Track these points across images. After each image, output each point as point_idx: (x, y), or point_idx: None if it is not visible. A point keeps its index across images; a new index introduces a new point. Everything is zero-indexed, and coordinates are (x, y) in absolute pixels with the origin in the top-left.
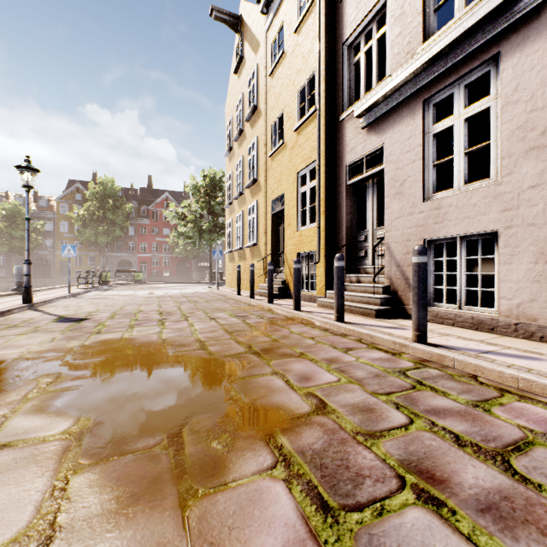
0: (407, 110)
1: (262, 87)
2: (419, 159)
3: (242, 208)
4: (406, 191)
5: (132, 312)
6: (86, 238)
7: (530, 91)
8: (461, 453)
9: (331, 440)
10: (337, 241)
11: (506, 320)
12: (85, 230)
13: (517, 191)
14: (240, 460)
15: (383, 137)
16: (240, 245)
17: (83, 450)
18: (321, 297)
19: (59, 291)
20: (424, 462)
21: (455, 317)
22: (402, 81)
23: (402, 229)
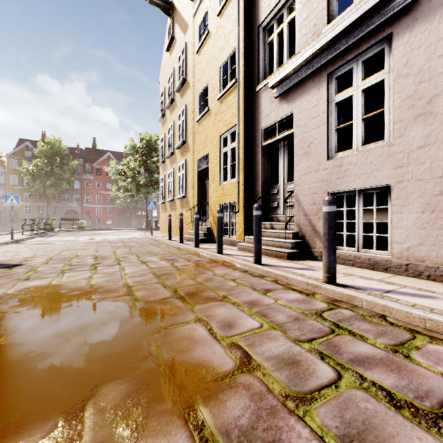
0: (313, 82)
1: (190, 63)
2: (323, 124)
3: (173, 165)
4: (312, 151)
5: (69, 257)
6: (35, 191)
7: (418, 66)
8: (401, 419)
9: (259, 410)
10: (254, 194)
11: (398, 261)
12: (33, 183)
13: (407, 151)
14: None
15: (293, 105)
16: (172, 197)
17: None
18: (241, 241)
19: (3, 238)
20: (366, 438)
21: (355, 259)
22: (310, 57)
23: (309, 183)
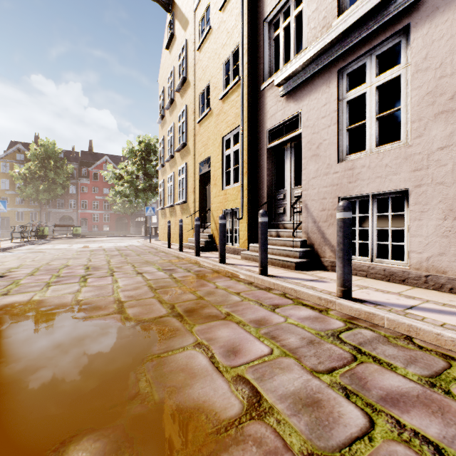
0: (323, 79)
1: (191, 61)
2: (334, 124)
3: (173, 169)
4: (322, 153)
5: (57, 267)
6: (27, 195)
7: (439, 59)
8: None
9: None
10: (258, 199)
11: (417, 273)
12: (26, 188)
13: (427, 152)
14: None
15: (300, 104)
16: (171, 203)
17: None
18: (244, 249)
19: None
20: None
21: (368, 269)
22: (319, 51)
23: (318, 188)
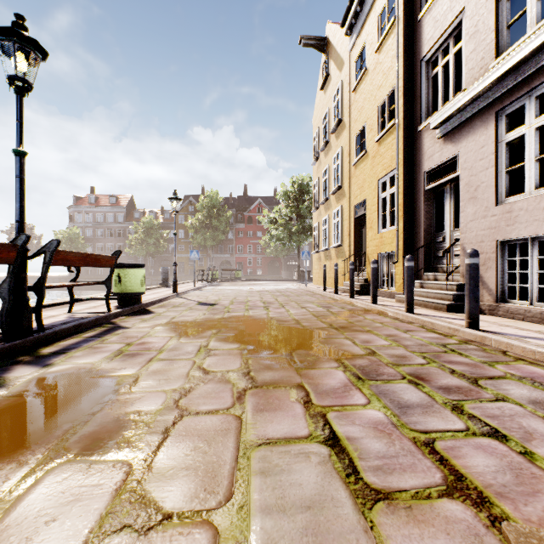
0: (480, 121)
1: (346, 102)
2: (491, 166)
3: (327, 212)
4: (479, 196)
5: (243, 301)
6: (197, 243)
7: None
8: (449, 375)
9: (372, 364)
10: (415, 242)
11: None
12: (196, 236)
13: None
14: (321, 364)
15: (458, 146)
16: (326, 246)
17: (248, 354)
18: (400, 293)
19: (187, 286)
20: (422, 375)
21: (525, 312)
22: (474, 97)
23: (475, 231)
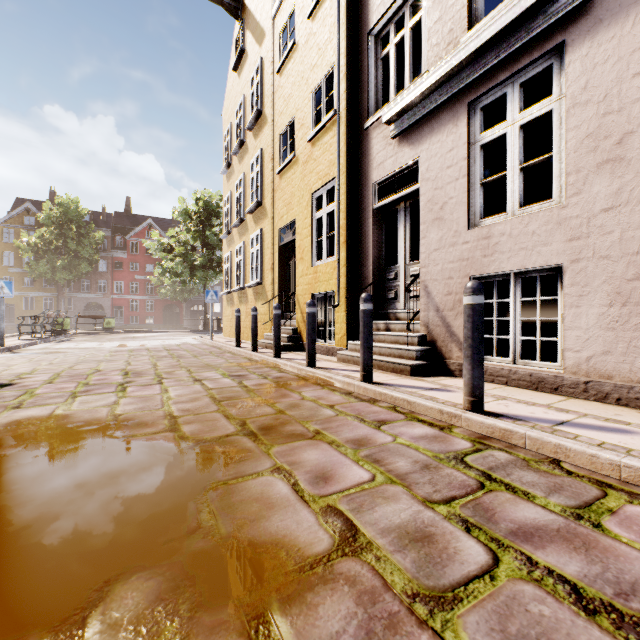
0: (448, 115)
1: (268, 87)
2: (463, 176)
3: (243, 238)
4: (447, 217)
5: (85, 372)
6: (40, 275)
7: (603, 90)
8: (598, 632)
9: (370, 621)
10: (361, 279)
11: (573, 378)
12: (37, 263)
13: (587, 216)
14: None
15: (418, 148)
16: (241, 285)
17: None
18: (342, 348)
19: None
20: None
21: (510, 374)
22: (444, 77)
23: (442, 264)
